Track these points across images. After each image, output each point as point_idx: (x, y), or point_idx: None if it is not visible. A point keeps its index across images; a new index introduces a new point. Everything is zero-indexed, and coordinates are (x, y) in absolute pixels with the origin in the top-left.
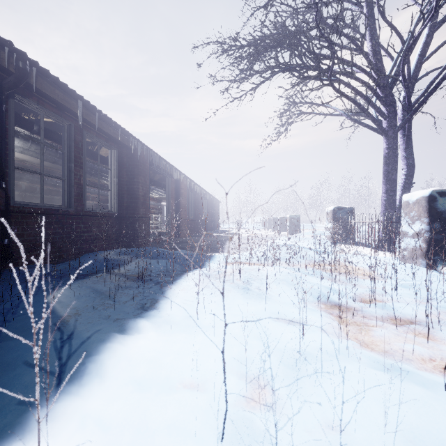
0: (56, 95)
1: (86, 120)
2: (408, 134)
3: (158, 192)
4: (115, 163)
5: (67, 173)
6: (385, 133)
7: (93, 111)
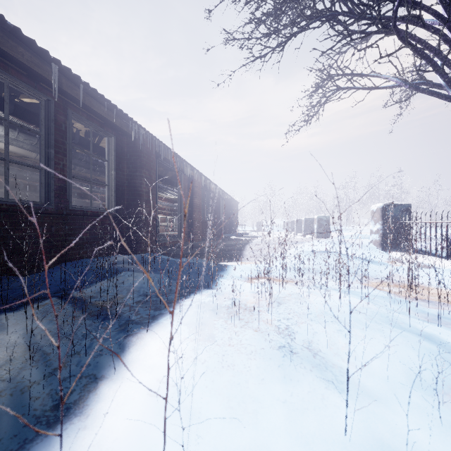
0: (19, 53)
1: (67, 94)
2: None
3: (172, 192)
4: (112, 153)
5: (44, 161)
6: None
7: (76, 82)
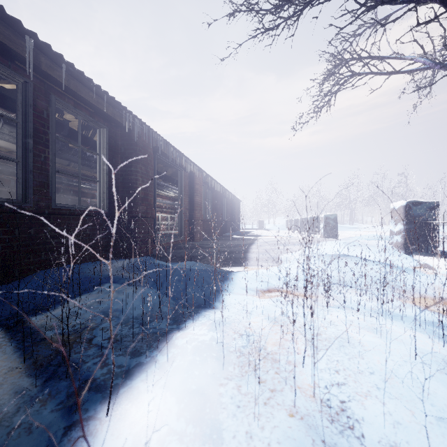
0: None
1: (48, 75)
2: None
3: (172, 190)
4: (104, 146)
5: (21, 153)
6: None
7: (58, 61)
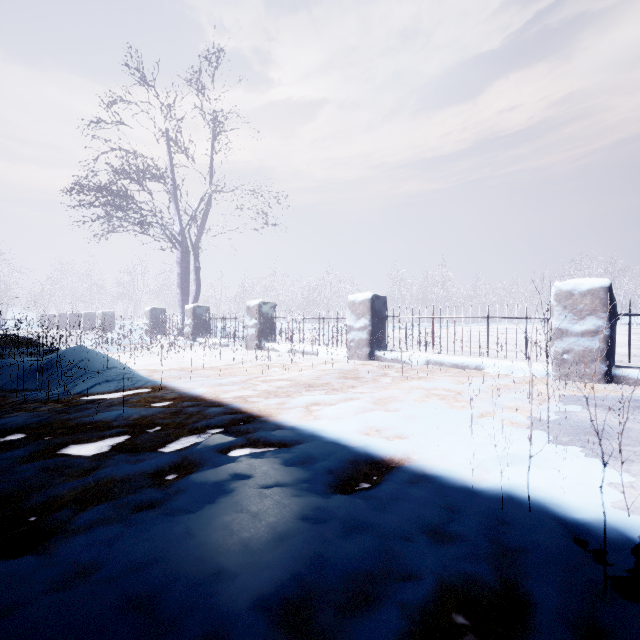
0: None
1: None
2: (196, 266)
3: None
4: None
5: None
6: (183, 264)
7: None
